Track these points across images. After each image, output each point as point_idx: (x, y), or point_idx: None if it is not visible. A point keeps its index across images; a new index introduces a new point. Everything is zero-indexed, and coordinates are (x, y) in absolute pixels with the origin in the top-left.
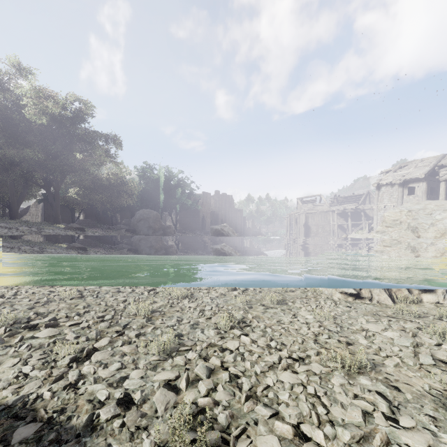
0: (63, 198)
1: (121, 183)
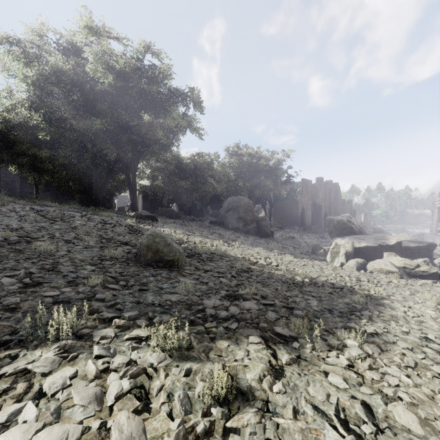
0: (151, 187)
1: (208, 168)
